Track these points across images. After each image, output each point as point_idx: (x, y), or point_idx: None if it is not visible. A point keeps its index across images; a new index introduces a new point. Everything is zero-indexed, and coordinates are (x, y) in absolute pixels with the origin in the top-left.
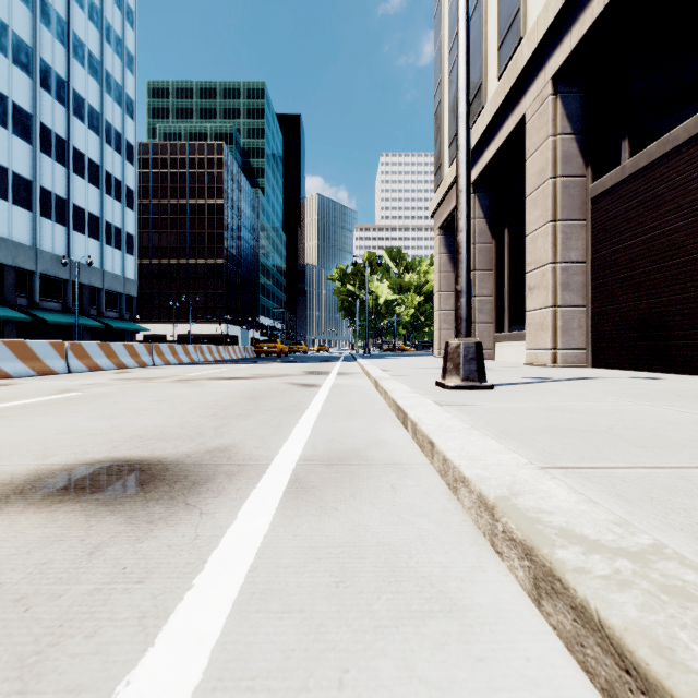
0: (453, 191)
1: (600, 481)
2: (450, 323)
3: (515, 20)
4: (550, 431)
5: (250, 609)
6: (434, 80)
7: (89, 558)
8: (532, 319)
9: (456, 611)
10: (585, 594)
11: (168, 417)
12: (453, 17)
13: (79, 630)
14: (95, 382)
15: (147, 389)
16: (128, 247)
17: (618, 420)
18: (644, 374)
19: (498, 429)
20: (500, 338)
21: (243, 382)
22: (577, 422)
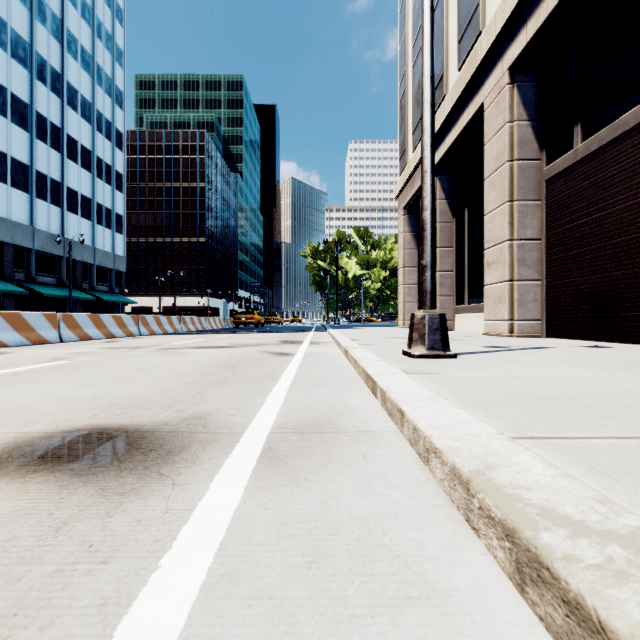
0: (416, 174)
1: (572, 452)
2: (414, 296)
3: (474, 15)
4: (515, 399)
5: (217, 594)
6: (399, 72)
7: (56, 535)
8: (490, 292)
9: (434, 597)
10: (579, 588)
11: (149, 384)
12: (416, 14)
13: (33, 621)
14: (84, 351)
15: (132, 358)
16: (117, 226)
17: (580, 388)
18: (595, 343)
19: (465, 397)
20: (460, 310)
21: (222, 351)
22: (540, 391)
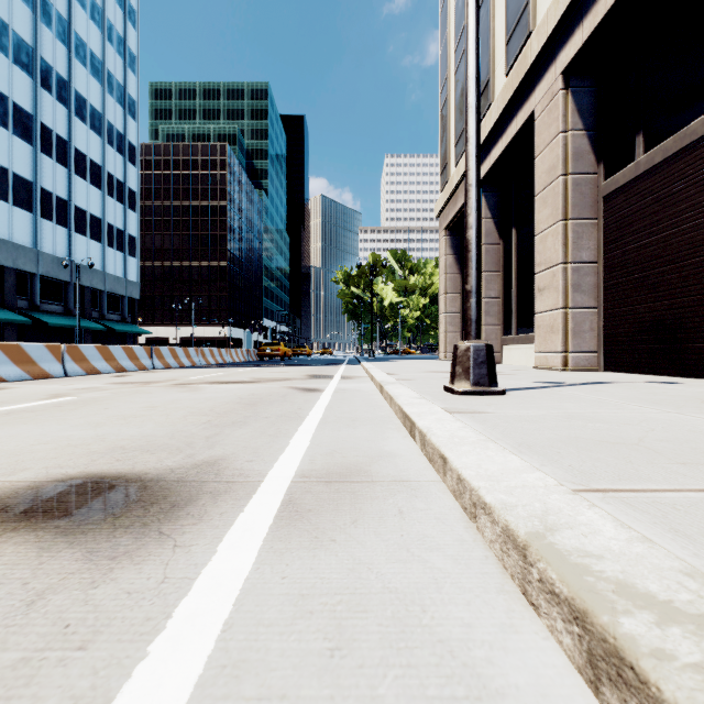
0: (459, 191)
1: (647, 509)
2: (457, 325)
3: (524, 13)
4: (574, 443)
5: (216, 693)
6: (440, 78)
7: (27, 611)
8: (542, 321)
9: (487, 697)
10: (676, 699)
11: (158, 425)
12: (459, 13)
13: None
14: (90, 386)
15: (142, 394)
16: (130, 248)
17: (648, 430)
18: (660, 378)
19: (517, 441)
20: (507, 341)
21: (243, 386)
22: (603, 433)
